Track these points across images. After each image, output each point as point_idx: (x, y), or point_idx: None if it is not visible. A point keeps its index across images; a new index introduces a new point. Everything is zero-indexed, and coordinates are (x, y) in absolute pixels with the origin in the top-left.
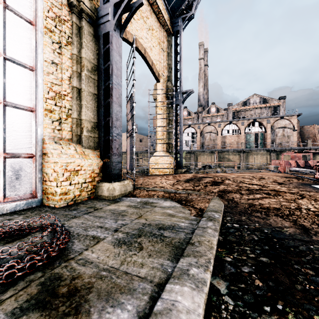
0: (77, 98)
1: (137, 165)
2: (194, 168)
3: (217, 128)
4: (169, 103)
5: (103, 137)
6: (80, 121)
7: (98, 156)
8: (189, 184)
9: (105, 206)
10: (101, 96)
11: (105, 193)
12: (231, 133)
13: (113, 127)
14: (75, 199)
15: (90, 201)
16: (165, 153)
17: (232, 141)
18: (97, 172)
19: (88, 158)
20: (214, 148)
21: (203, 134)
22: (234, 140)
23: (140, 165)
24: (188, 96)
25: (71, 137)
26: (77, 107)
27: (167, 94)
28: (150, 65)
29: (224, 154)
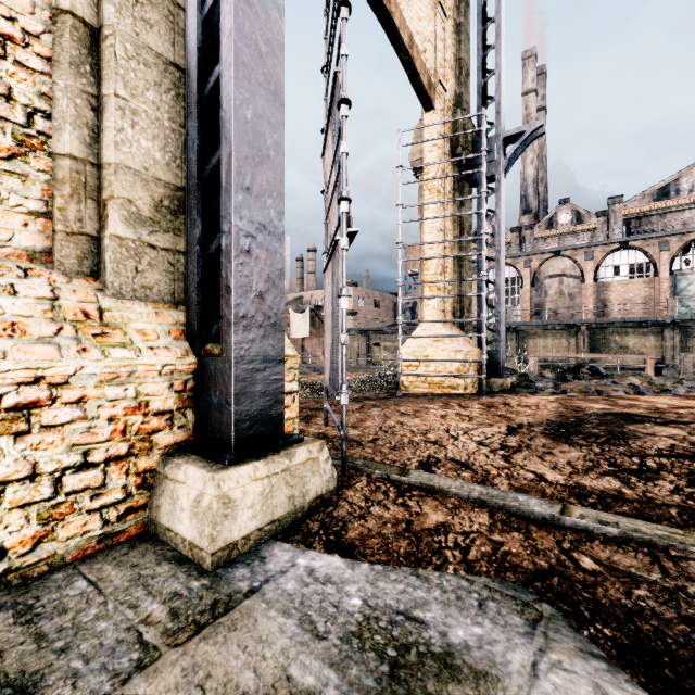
0: (81, 66)
1: (368, 362)
2: (540, 375)
3: (582, 264)
4: (462, 176)
5: (199, 246)
6: (100, 173)
7: (180, 333)
8: (583, 455)
9: (106, 691)
10: (192, 57)
11: (185, 522)
12: (624, 274)
13: (234, 190)
14: (5, 568)
15: (95, 570)
16: (450, 327)
17: (627, 296)
18: (168, 405)
19: (114, 342)
20: (571, 318)
21: (539, 281)
22: (635, 293)
23: (375, 361)
24: (523, 148)
25: (49, 245)
26: (77, 107)
27: (456, 147)
28: (404, 44)
29: (607, 334)
